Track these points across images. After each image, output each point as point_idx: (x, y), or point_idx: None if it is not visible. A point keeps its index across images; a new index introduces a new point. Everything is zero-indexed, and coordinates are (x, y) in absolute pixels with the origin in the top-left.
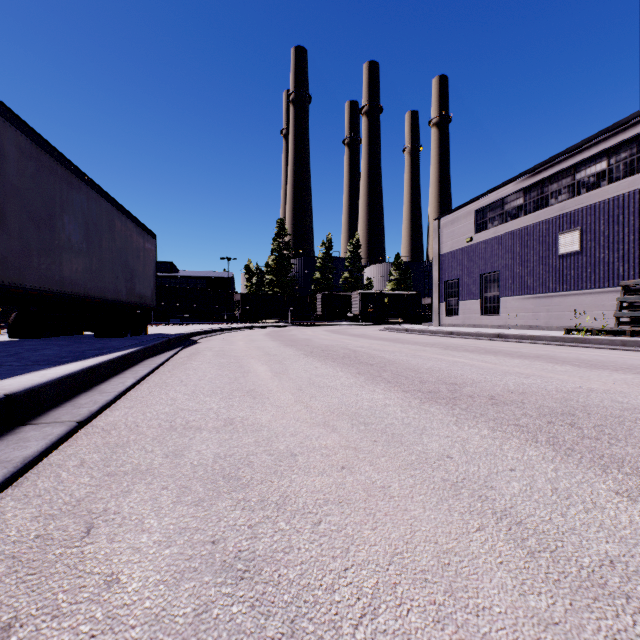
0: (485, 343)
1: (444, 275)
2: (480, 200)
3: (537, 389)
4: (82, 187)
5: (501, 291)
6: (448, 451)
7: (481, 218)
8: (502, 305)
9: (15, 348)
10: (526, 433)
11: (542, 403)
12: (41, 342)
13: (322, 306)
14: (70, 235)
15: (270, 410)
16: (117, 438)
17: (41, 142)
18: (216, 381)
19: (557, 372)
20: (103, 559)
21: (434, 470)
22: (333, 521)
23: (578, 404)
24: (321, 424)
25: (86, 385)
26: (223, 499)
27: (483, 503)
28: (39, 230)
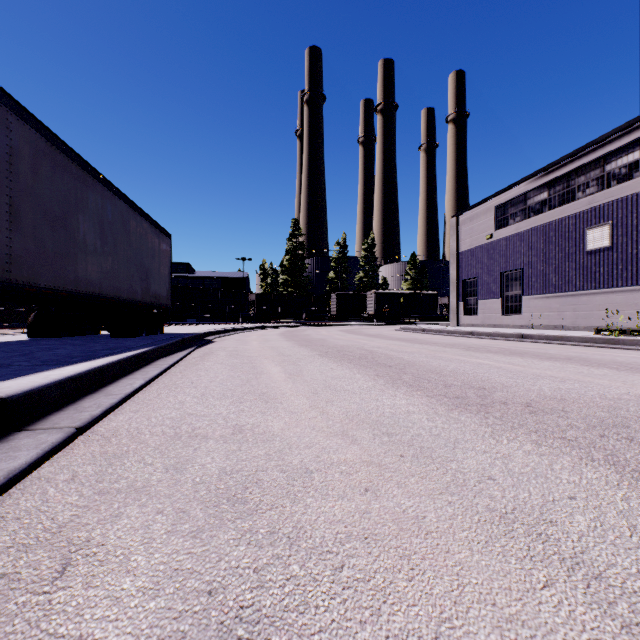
0: (508, 344)
1: (462, 273)
2: (501, 195)
3: (577, 395)
4: (97, 186)
5: (523, 290)
6: (489, 471)
7: (502, 214)
8: (524, 304)
9: (30, 347)
10: (577, 449)
11: (587, 412)
12: (58, 341)
13: (336, 306)
14: (85, 234)
15: (283, 416)
16: (116, 447)
17: (55, 141)
18: (227, 383)
19: (595, 376)
20: (73, 613)
21: (476, 496)
22: (358, 565)
23: (630, 414)
24: (339, 434)
25: (93, 386)
26: (226, 529)
27: (545, 545)
28: (53, 229)
